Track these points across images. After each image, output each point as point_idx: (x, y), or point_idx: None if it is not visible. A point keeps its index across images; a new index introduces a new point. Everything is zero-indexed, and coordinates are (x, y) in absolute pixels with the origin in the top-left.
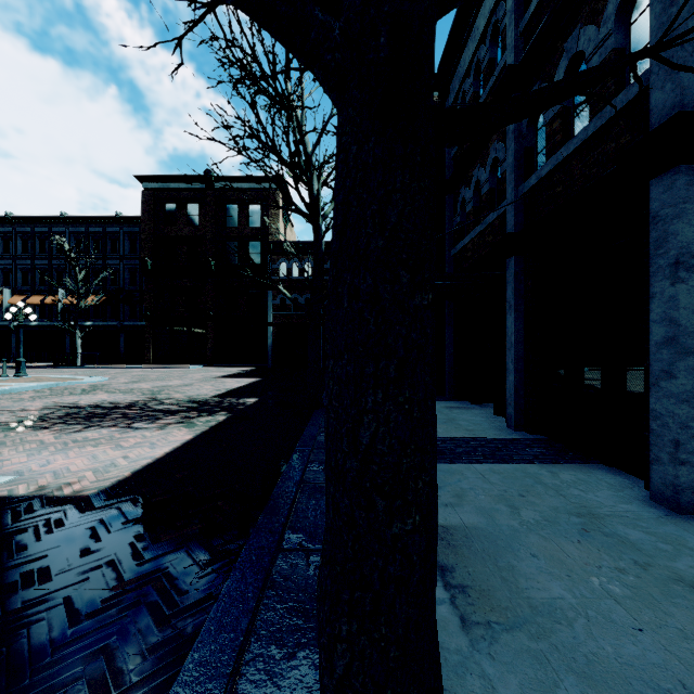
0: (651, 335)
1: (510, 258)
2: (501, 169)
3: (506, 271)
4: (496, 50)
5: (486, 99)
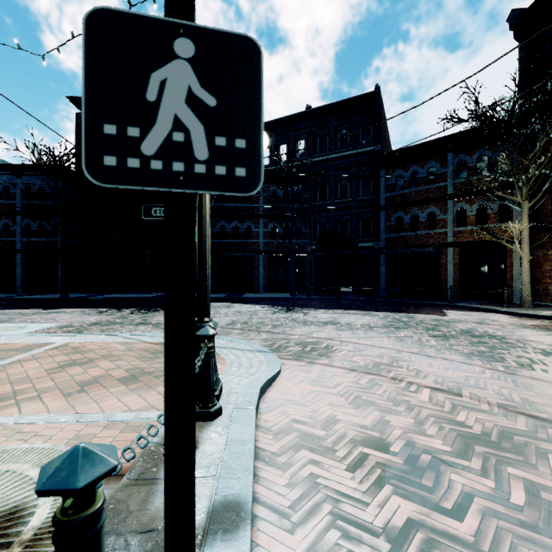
0: (59, 273)
1: (19, 254)
2: (11, 228)
3: (17, 256)
4: (4, 190)
5: (1, 203)
